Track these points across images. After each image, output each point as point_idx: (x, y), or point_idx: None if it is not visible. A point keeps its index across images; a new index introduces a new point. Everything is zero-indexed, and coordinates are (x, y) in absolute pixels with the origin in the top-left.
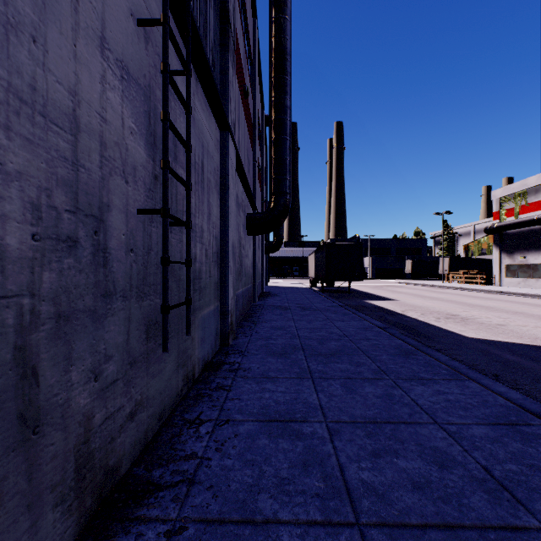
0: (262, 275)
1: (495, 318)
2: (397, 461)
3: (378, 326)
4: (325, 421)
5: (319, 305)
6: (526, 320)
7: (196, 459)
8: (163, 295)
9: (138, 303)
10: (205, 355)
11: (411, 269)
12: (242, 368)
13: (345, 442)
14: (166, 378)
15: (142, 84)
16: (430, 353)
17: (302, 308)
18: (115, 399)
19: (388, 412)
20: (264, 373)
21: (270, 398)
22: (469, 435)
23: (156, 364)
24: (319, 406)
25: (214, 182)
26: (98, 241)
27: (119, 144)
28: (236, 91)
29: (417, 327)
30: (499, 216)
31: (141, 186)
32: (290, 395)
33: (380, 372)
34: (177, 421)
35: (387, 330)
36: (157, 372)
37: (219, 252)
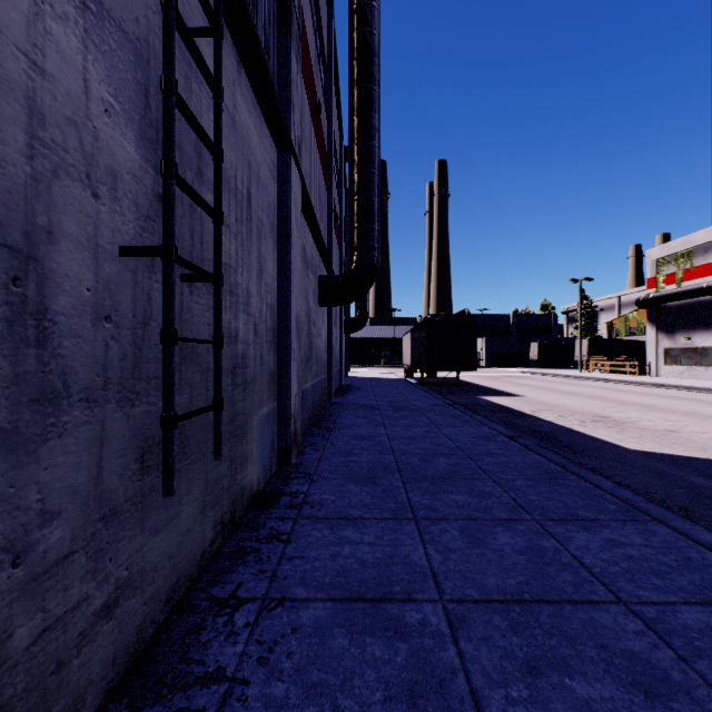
0: (340, 362)
1: (661, 421)
2: (572, 684)
3: (503, 434)
4: (441, 599)
5: (419, 403)
6: (703, 424)
7: (222, 683)
8: (165, 397)
9: (121, 410)
10: (254, 482)
11: (537, 354)
12: (309, 503)
13: (477, 642)
14: (183, 529)
15: (131, 34)
16: (586, 476)
17: (395, 408)
18: (67, 589)
19: (540, 582)
20: (342, 510)
21: (351, 556)
22: (680, 626)
23: (162, 511)
24: (429, 569)
25: (268, 224)
26: (22, 296)
27: (77, 125)
28: (303, 102)
29: (556, 435)
30: (655, 284)
31: (129, 208)
32: (382, 549)
33: (517, 508)
34: (198, 601)
35: (517, 441)
36: (164, 523)
37: (276, 328)
